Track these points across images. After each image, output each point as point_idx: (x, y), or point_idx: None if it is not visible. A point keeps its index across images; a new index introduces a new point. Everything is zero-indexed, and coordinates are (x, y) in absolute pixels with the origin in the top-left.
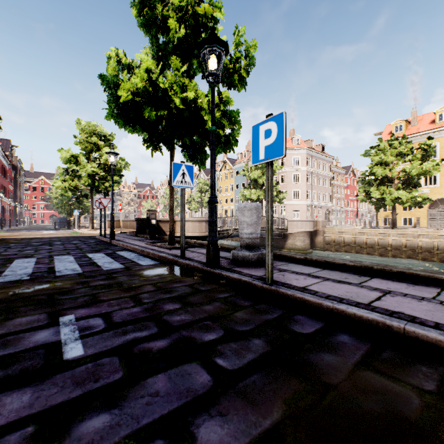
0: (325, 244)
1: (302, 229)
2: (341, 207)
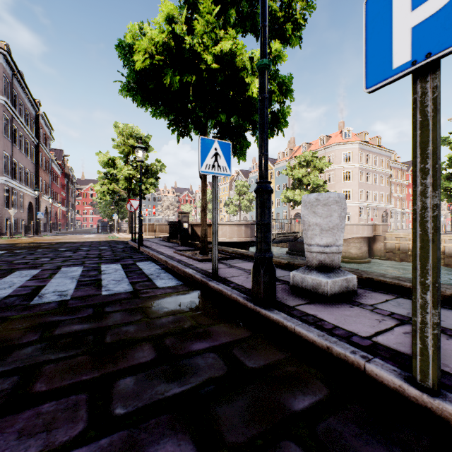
0: (385, 252)
1: (358, 234)
2: (402, 208)
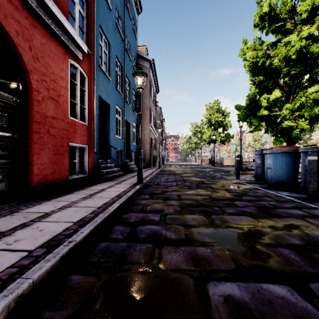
0: None
1: None
2: None
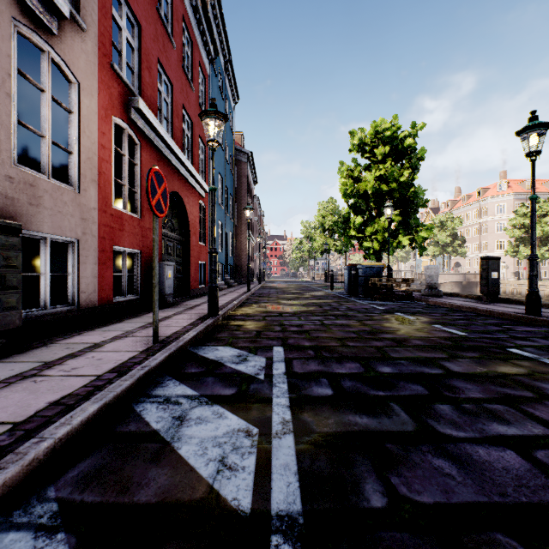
0: None
1: (448, 280)
2: None
